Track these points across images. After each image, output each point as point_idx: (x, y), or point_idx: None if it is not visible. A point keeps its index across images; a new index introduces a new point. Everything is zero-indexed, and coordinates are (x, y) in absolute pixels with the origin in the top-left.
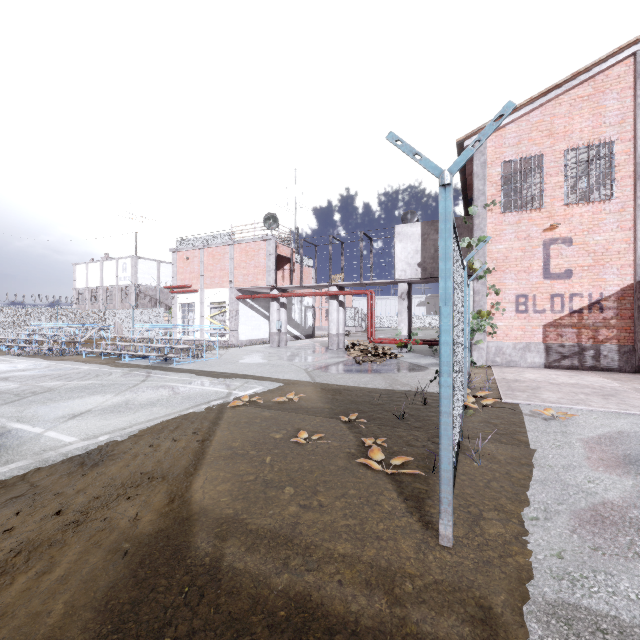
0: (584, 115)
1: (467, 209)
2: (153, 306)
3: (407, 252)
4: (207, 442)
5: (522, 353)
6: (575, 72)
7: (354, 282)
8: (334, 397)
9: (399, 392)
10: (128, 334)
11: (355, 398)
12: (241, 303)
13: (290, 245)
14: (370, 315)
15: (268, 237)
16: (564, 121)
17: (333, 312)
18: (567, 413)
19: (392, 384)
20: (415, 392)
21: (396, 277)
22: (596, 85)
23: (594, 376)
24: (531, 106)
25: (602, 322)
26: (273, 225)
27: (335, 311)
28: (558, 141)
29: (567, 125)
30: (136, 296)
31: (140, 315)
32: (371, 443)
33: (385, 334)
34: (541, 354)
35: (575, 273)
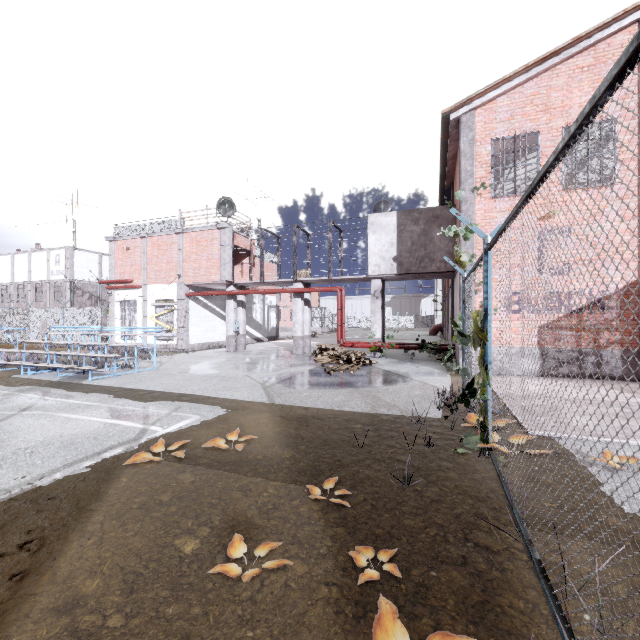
0: (584, 88)
1: (442, 202)
2: (93, 304)
3: (381, 245)
4: (30, 582)
5: (515, 359)
6: (576, 37)
7: (322, 278)
8: (298, 433)
9: (387, 420)
10: (57, 337)
11: (328, 434)
12: (192, 301)
13: (250, 236)
14: (340, 315)
15: (223, 225)
16: (562, 94)
17: (298, 312)
18: (639, 459)
19: (375, 406)
20: (408, 419)
21: (369, 273)
22: (597, 54)
23: (602, 387)
24: (526, 75)
25: (604, 324)
26: (229, 211)
27: (300, 311)
28: (555, 117)
29: (565, 99)
30: (72, 293)
31: (72, 315)
32: (369, 566)
33: (353, 335)
34: (536, 360)
35: (574, 268)
